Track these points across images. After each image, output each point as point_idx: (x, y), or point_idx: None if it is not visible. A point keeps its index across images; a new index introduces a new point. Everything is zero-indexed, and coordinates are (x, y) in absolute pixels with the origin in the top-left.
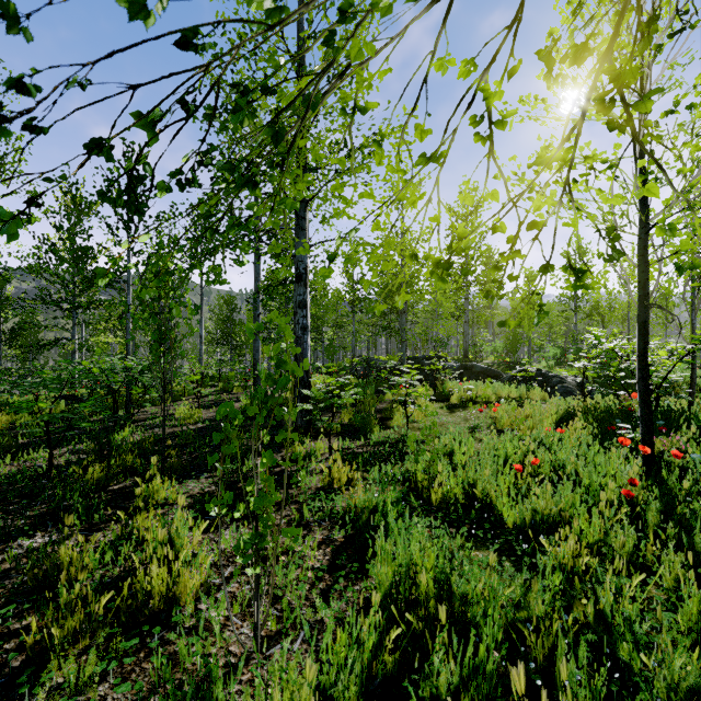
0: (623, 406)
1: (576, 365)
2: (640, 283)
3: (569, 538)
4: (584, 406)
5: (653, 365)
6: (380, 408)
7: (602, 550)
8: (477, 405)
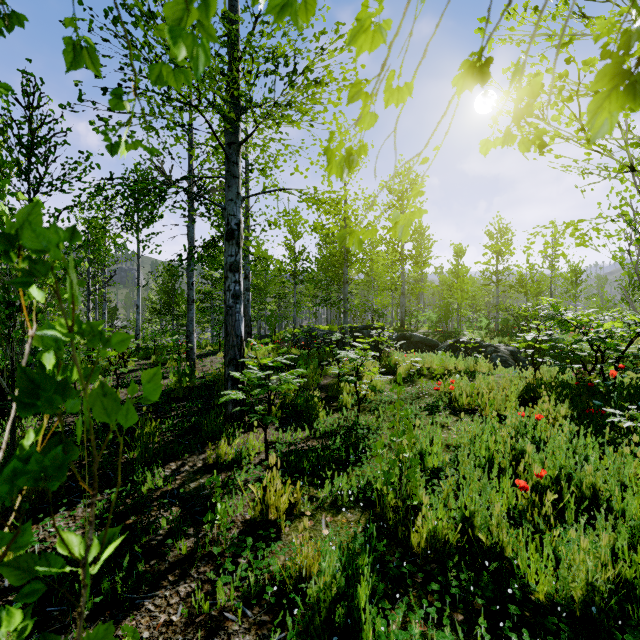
0: (580, 381)
1: (527, 337)
2: None
3: None
4: (542, 382)
5: (612, 337)
6: (324, 383)
7: None
8: (425, 379)
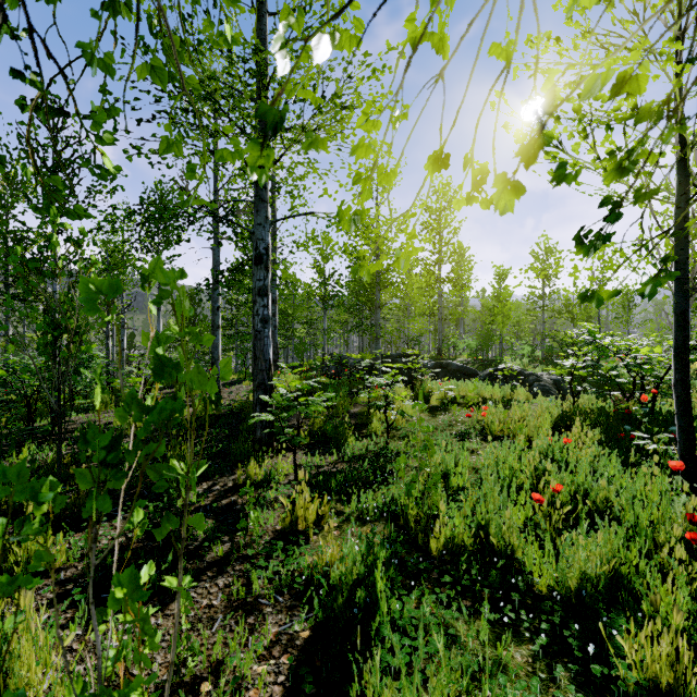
0: (618, 408)
1: (565, 363)
2: (678, 263)
3: (662, 638)
4: (578, 409)
5: (650, 363)
6: (355, 411)
7: (694, 640)
8: (459, 407)
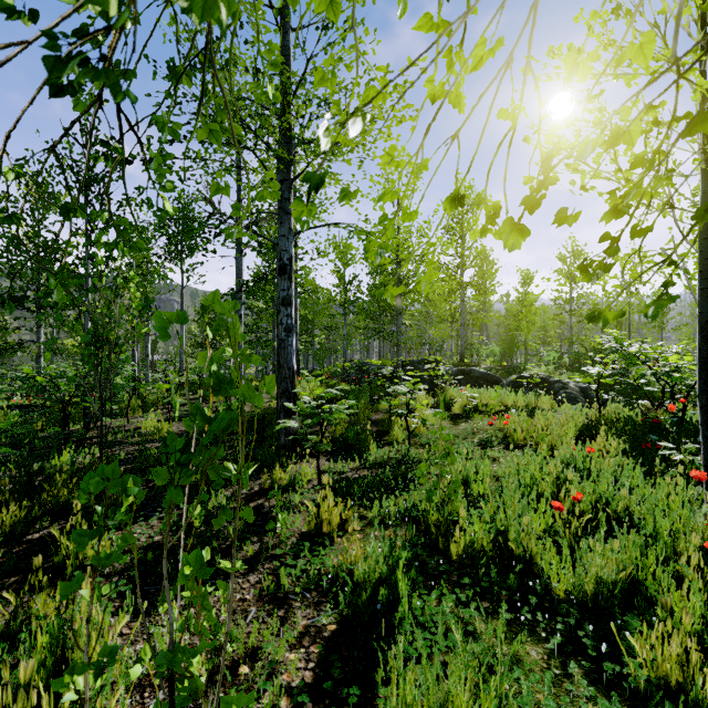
0: (646, 417)
1: (591, 371)
2: (702, 272)
3: (672, 638)
4: (604, 418)
5: (680, 371)
6: (376, 419)
7: (707, 644)
8: (481, 415)
